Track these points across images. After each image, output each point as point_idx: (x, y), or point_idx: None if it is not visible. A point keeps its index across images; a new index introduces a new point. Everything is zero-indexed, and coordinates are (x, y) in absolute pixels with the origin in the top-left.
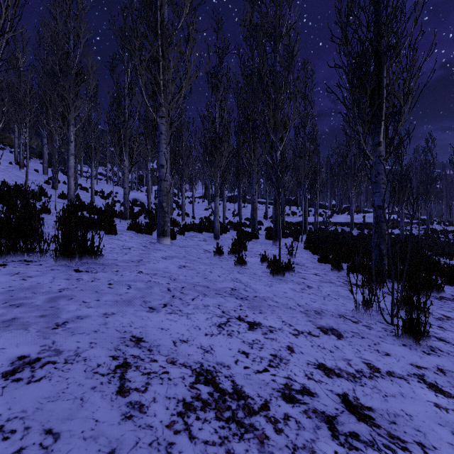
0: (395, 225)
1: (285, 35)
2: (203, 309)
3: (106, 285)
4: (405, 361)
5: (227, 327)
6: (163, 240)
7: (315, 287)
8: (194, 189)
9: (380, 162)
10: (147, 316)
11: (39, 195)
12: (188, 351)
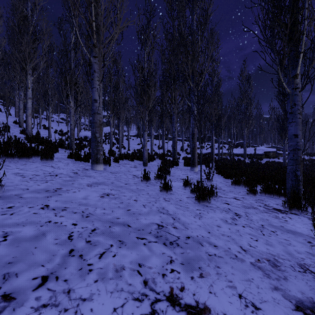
0: (275, 156)
1: (201, 0)
2: (112, 280)
3: None
4: None
5: None
6: (96, 167)
7: (243, 215)
8: (129, 129)
9: (296, 93)
10: None
11: None
12: None
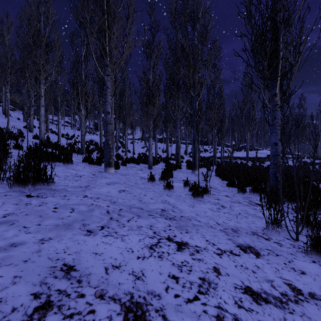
0: None
1: (201, 17)
2: (136, 230)
3: (51, 209)
4: (320, 280)
5: (158, 248)
6: (109, 170)
7: (228, 207)
8: (134, 133)
9: (276, 109)
10: (84, 239)
11: (16, 136)
12: (119, 279)
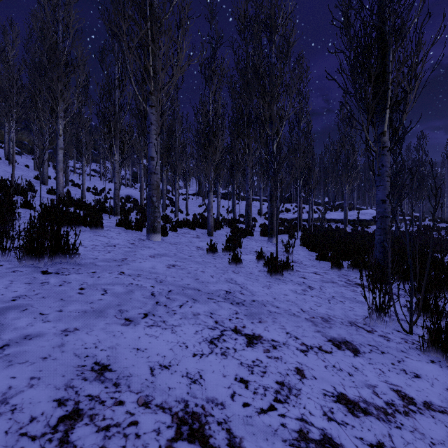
0: None
1: (281, 26)
2: (192, 319)
3: (76, 290)
4: (440, 385)
5: (221, 343)
6: (153, 237)
7: (317, 288)
8: (187, 186)
9: (384, 153)
10: (121, 330)
11: (24, 190)
12: (169, 382)
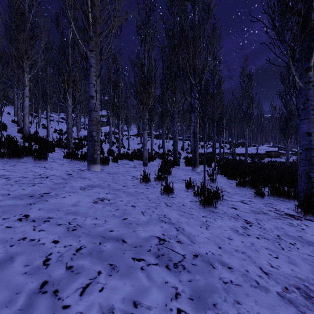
0: (277, 155)
1: None
2: None
3: None
4: None
5: None
6: (93, 168)
7: (254, 223)
8: (129, 128)
9: (309, 87)
10: None
11: None
12: None
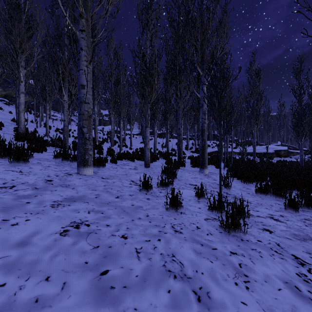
0: (286, 155)
1: None
2: None
3: None
4: None
5: None
6: (83, 171)
7: (311, 263)
8: (131, 127)
9: None
10: None
11: None
12: None
